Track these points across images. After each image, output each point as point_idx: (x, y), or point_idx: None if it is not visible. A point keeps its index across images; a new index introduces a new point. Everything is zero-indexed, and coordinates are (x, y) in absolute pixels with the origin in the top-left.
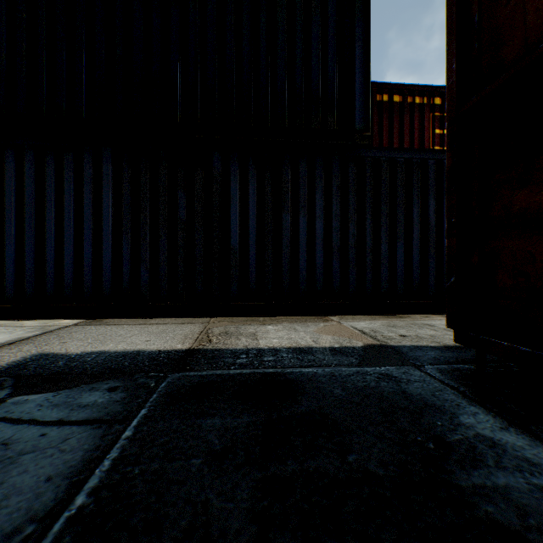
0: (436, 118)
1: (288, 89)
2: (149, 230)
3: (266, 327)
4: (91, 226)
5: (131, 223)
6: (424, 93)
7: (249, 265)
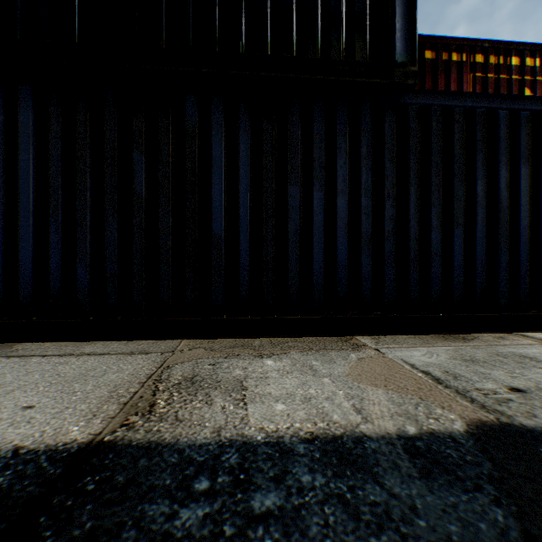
0: (477, 80)
1: (297, 3)
2: (90, 209)
3: (264, 362)
4: (1, 203)
5: (64, 199)
6: (463, 49)
7: (240, 262)
